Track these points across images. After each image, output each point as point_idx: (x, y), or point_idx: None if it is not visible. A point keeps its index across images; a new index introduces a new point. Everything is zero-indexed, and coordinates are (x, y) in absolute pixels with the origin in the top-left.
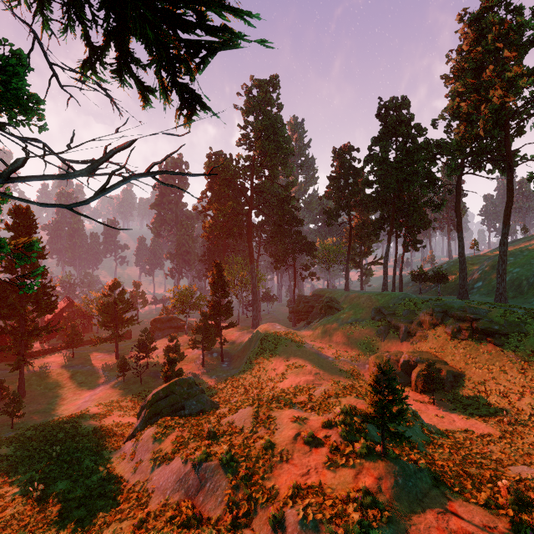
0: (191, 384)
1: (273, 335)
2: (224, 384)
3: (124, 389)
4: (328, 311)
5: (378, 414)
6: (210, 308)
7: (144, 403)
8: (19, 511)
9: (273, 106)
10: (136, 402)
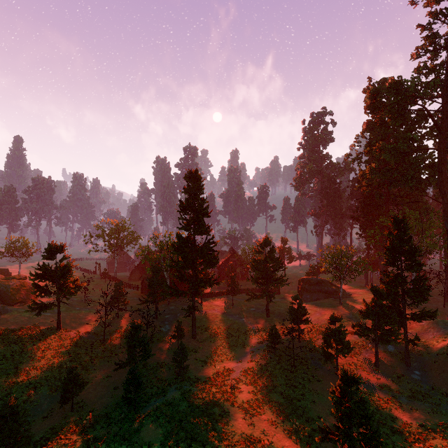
0: None
1: None
2: (447, 443)
3: (275, 367)
4: None
5: None
6: (387, 283)
7: None
8: None
9: None
10: (290, 403)
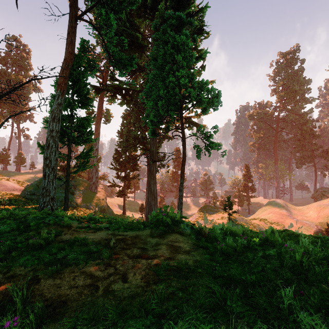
0: (212, 207)
1: (270, 203)
2: None
3: None
4: (322, 197)
5: (224, 207)
6: (242, 187)
7: (198, 209)
8: None
9: (294, 64)
10: None
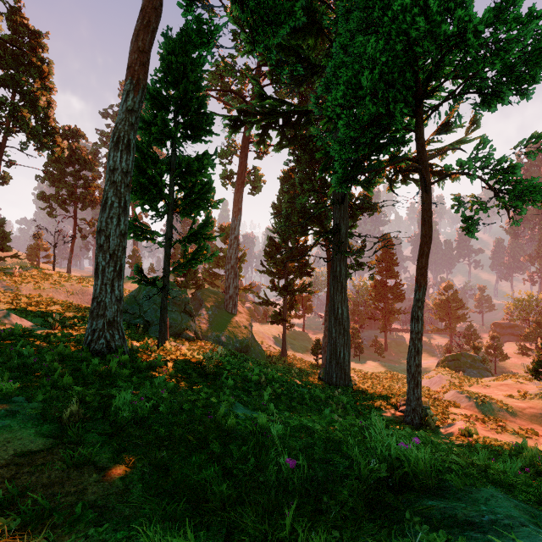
0: (475, 360)
1: None
2: None
3: None
4: None
5: (534, 368)
6: None
7: (439, 361)
8: (372, 372)
9: None
10: None
